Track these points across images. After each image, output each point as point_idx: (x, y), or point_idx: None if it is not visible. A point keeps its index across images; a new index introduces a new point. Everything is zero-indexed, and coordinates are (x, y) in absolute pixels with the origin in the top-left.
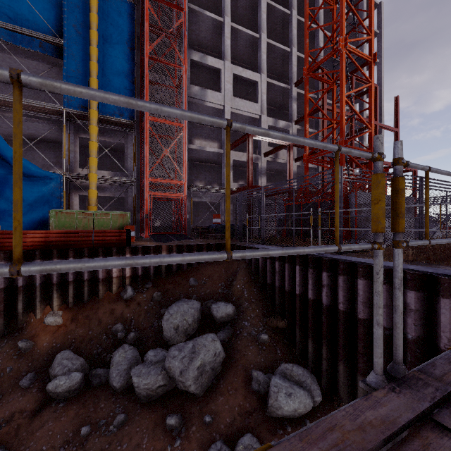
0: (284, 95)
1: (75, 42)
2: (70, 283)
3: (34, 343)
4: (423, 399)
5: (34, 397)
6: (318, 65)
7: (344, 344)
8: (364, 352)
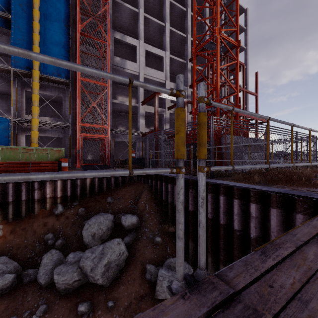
0: (182, 67)
1: (21, 17)
2: (9, 203)
3: None
4: (204, 305)
5: None
6: (202, 46)
7: (212, 243)
8: (224, 248)
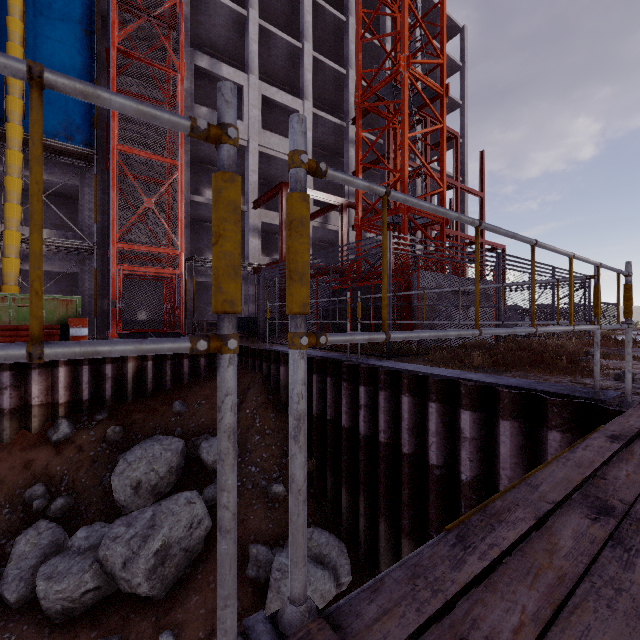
0: (338, 135)
1: None
2: None
3: None
4: None
5: None
6: (374, 91)
7: (386, 493)
8: (410, 503)
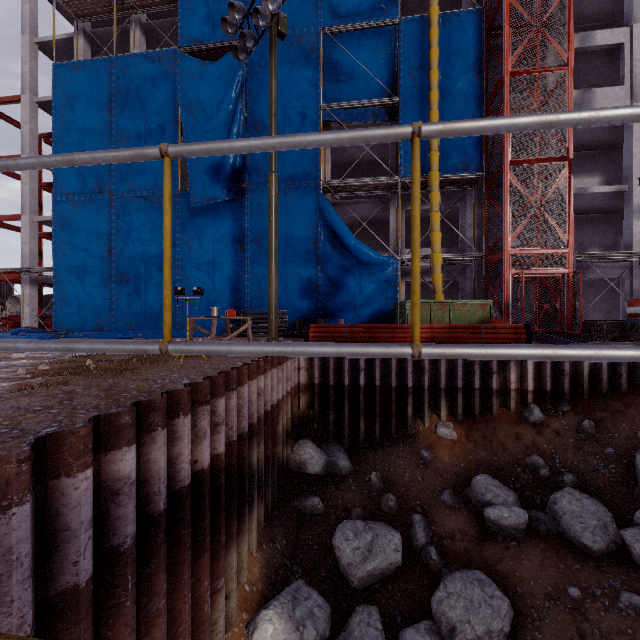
0: None
1: (411, 94)
2: (458, 390)
3: (434, 455)
4: None
5: (469, 520)
6: None
7: None
8: None
